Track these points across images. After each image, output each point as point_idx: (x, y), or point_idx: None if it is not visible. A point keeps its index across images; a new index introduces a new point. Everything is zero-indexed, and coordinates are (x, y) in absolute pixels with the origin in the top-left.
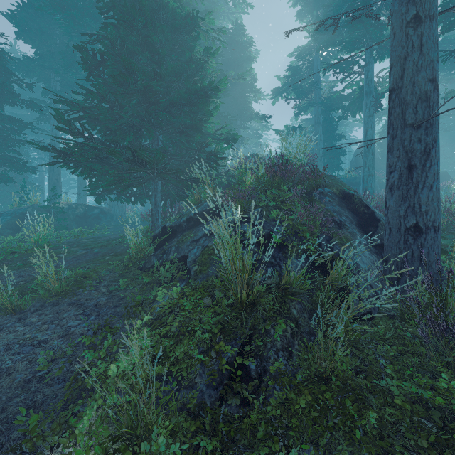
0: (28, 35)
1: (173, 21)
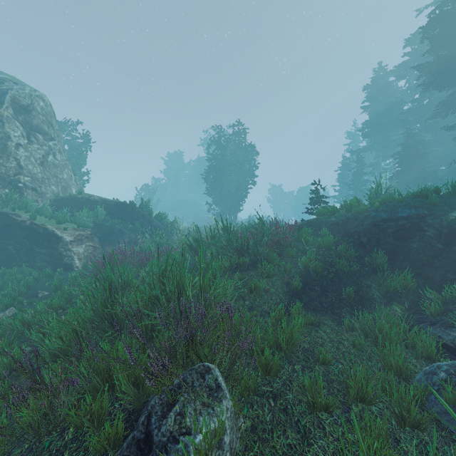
0: (367, 137)
1: (416, 156)
